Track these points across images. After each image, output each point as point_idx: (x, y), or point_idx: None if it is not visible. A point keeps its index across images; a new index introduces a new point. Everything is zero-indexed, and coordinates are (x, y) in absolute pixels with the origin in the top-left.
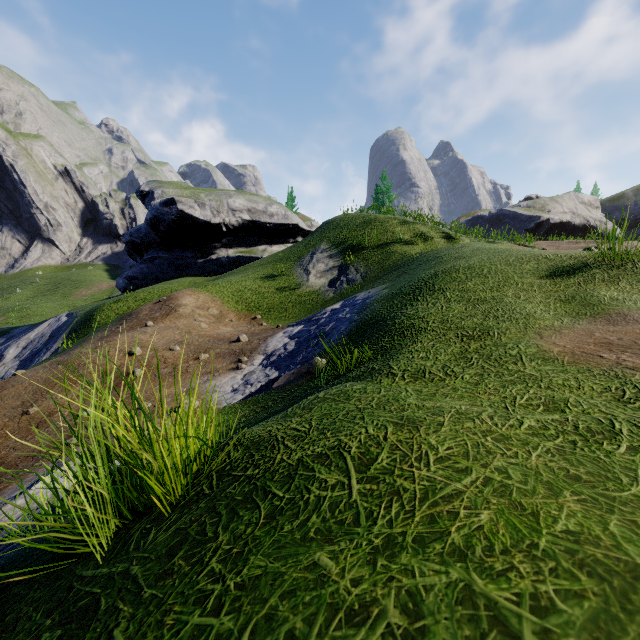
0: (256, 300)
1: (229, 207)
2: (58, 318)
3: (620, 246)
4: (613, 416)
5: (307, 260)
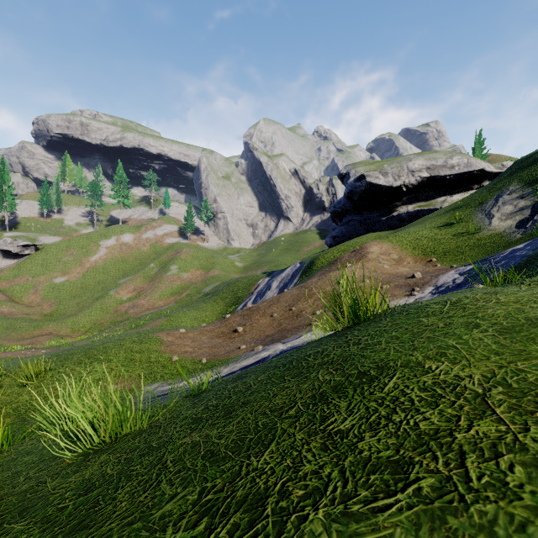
0: (431, 246)
1: (408, 170)
2: (295, 265)
3: None
4: None
5: (490, 204)
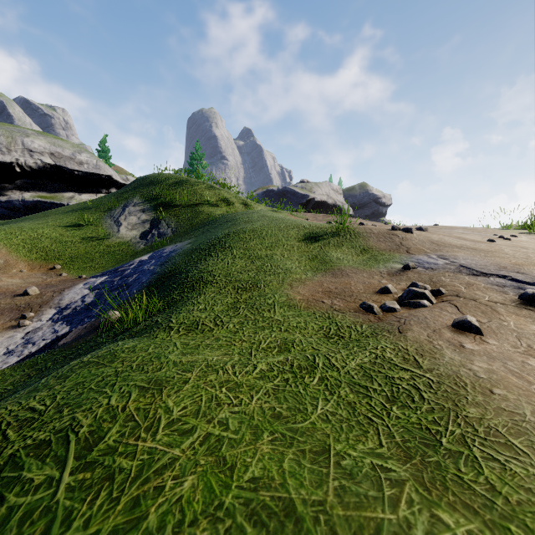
0: (56, 249)
1: (25, 146)
2: None
3: (344, 222)
4: (319, 351)
5: (118, 212)
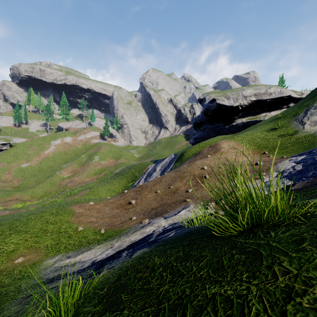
0: (263, 143)
1: (243, 96)
2: (171, 156)
3: None
4: None
5: (301, 115)
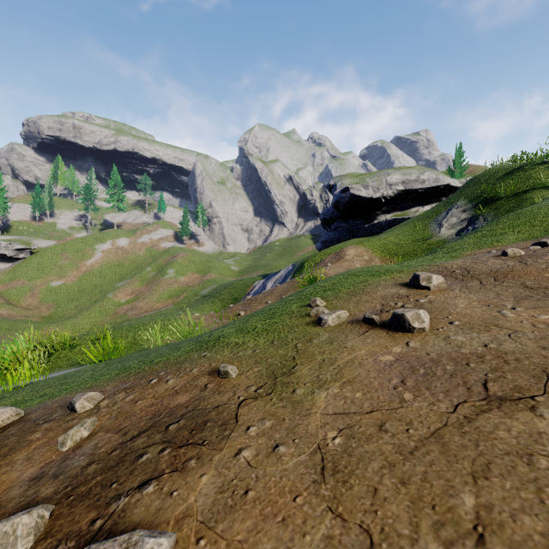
0: (395, 249)
1: (387, 183)
2: (288, 267)
3: None
4: None
5: (442, 216)
